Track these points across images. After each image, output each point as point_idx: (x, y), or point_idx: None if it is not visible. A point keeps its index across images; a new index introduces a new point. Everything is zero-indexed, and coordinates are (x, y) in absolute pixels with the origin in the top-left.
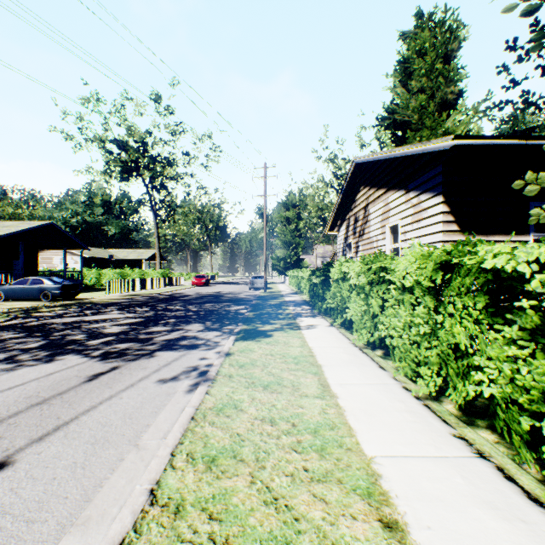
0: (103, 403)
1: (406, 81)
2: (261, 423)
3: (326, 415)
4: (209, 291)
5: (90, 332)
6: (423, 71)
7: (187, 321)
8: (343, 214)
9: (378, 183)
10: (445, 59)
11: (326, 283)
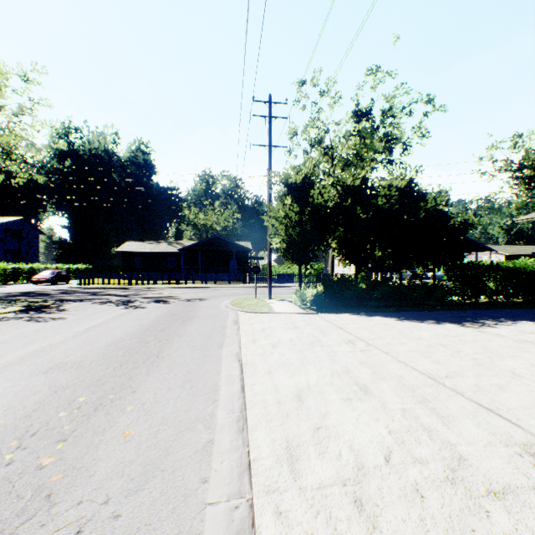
0: None
1: None
2: None
3: None
4: None
5: None
6: None
7: None
8: None
9: None
10: None
11: None
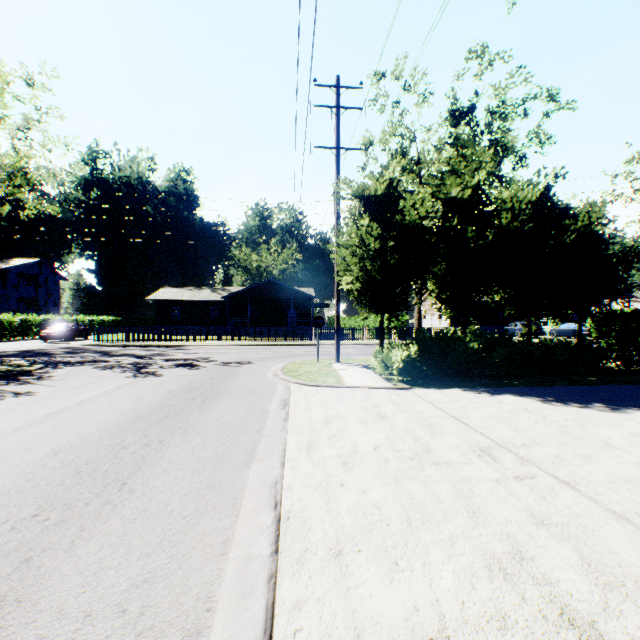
0: None
1: None
2: None
3: None
4: None
5: None
6: None
7: None
8: None
9: None
10: None
11: None
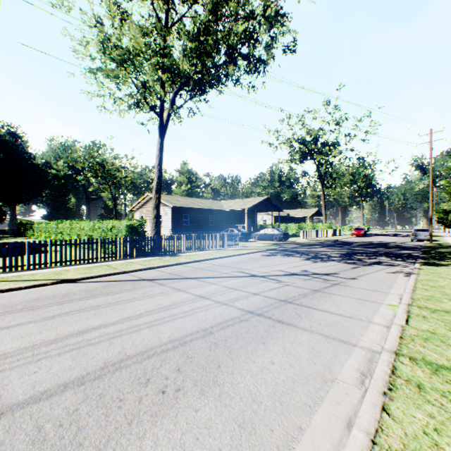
0: (368, 274)
1: None
2: None
3: None
4: (371, 240)
5: (324, 255)
6: None
7: (374, 255)
8: None
9: None
10: None
11: None
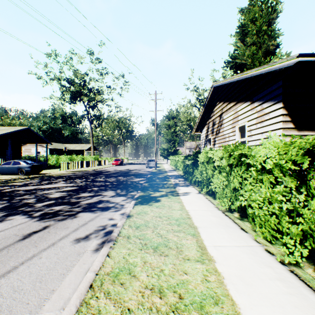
0: (24, 263)
1: (243, 38)
2: (151, 294)
3: (208, 283)
4: (122, 169)
5: (40, 197)
6: (254, 31)
7: (105, 189)
8: (205, 120)
9: (230, 99)
10: (268, 24)
11: (195, 164)
